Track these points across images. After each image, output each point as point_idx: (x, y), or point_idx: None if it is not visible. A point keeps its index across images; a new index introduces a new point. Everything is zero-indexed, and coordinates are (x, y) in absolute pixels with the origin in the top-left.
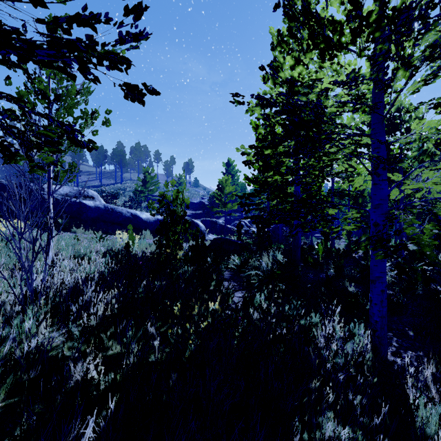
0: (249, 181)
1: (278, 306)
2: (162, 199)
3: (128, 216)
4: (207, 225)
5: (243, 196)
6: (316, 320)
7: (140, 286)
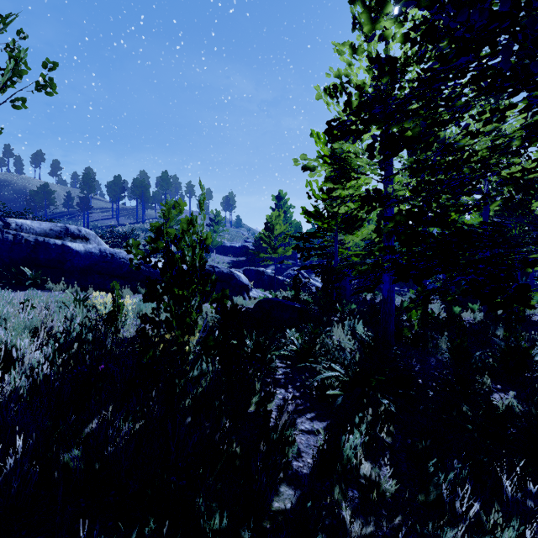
0: (309, 216)
1: (391, 460)
2: (159, 236)
3: (136, 264)
4: (252, 276)
5: (301, 236)
6: (507, 532)
7: (82, 434)
